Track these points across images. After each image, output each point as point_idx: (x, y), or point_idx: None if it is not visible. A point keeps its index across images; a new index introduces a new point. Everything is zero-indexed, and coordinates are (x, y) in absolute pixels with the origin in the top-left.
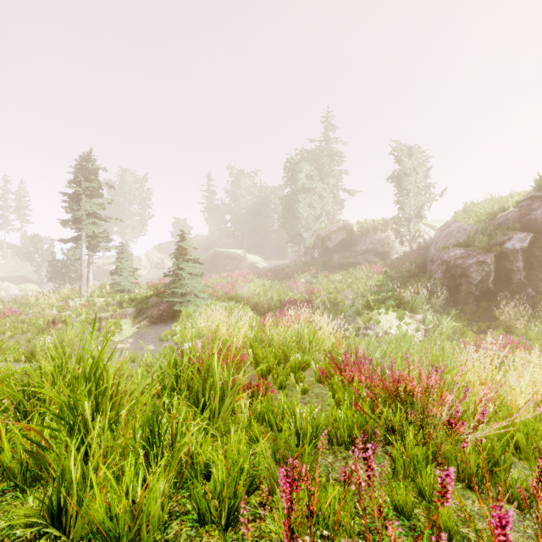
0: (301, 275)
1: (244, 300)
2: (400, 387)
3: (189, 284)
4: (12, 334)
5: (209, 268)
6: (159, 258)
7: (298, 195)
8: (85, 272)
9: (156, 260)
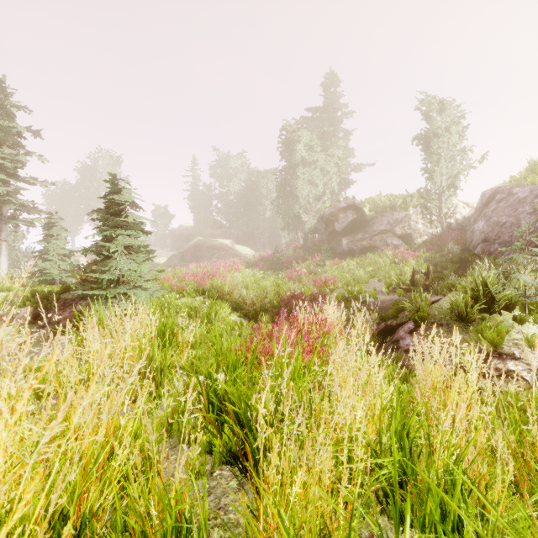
0: (302, 264)
1: (222, 294)
2: None
3: (121, 266)
4: None
5: (191, 260)
6: None
7: (296, 169)
8: None
9: None
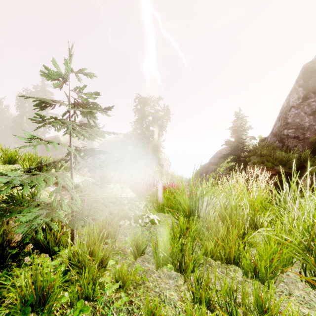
0: None
1: None
2: None
3: None
4: None
5: None
6: None
7: (23, 115)
8: None
9: None
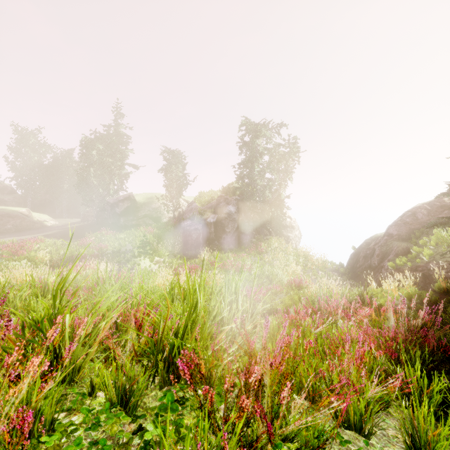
0: (93, 234)
1: (37, 258)
2: None
3: None
4: None
5: None
6: None
7: (90, 167)
8: None
9: None
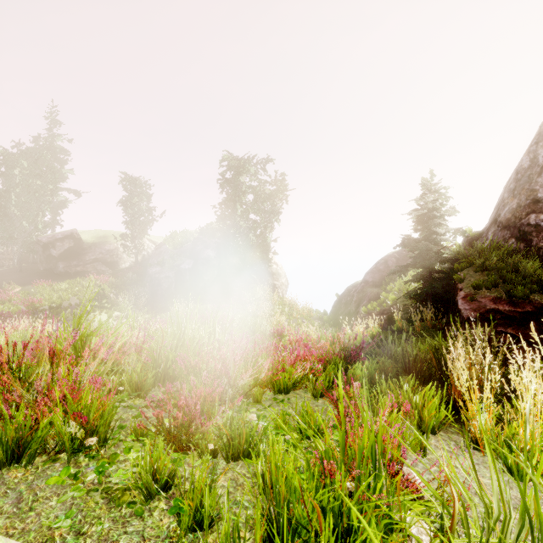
0: (15, 285)
1: None
2: None
3: None
4: None
5: None
6: None
7: (9, 191)
8: None
9: None
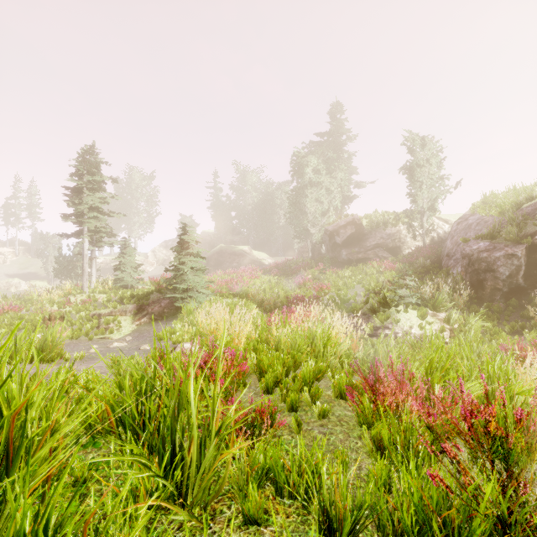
0: (309, 271)
1: (249, 296)
2: (454, 412)
3: (191, 280)
4: (6, 331)
5: (215, 265)
6: (166, 255)
7: (305, 189)
8: (87, 267)
9: (162, 257)
